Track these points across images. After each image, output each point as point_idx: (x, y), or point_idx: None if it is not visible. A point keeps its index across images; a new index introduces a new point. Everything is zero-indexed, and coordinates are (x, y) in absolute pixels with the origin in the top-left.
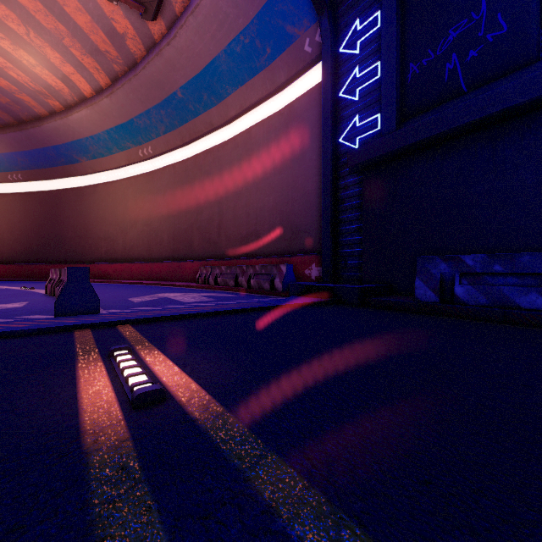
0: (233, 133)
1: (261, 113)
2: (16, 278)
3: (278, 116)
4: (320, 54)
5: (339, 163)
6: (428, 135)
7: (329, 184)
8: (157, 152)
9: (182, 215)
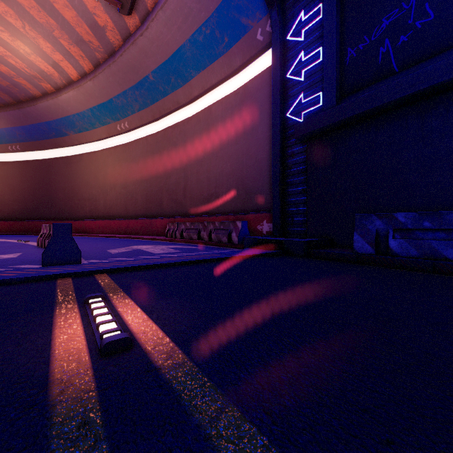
0: (196, 110)
1: (220, 92)
2: (15, 232)
3: (234, 95)
4: (270, 42)
5: (286, 135)
6: (365, 109)
7: (278, 152)
8: (132, 126)
9: (153, 179)
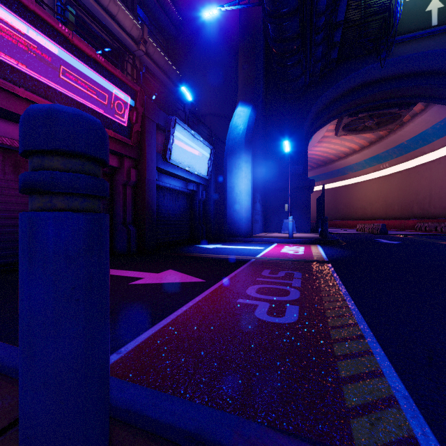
0: (438, 154)
1: None
2: None
3: None
4: None
5: None
6: None
7: None
8: (391, 166)
9: (406, 196)
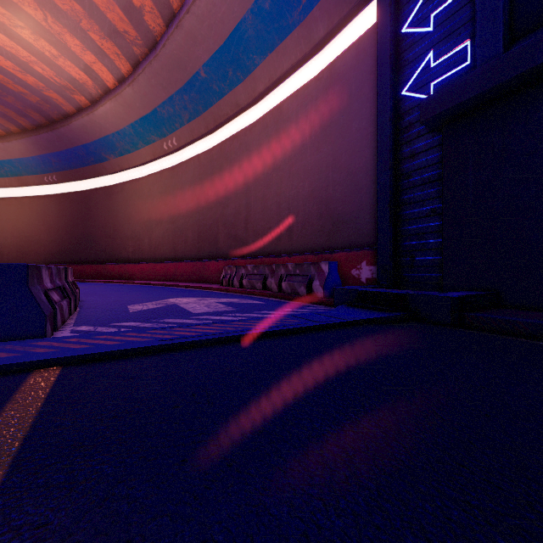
0: (262, 113)
1: (294, 83)
2: None
3: (315, 82)
4: None
5: (401, 124)
6: None
7: (388, 153)
8: (181, 143)
9: (207, 210)
